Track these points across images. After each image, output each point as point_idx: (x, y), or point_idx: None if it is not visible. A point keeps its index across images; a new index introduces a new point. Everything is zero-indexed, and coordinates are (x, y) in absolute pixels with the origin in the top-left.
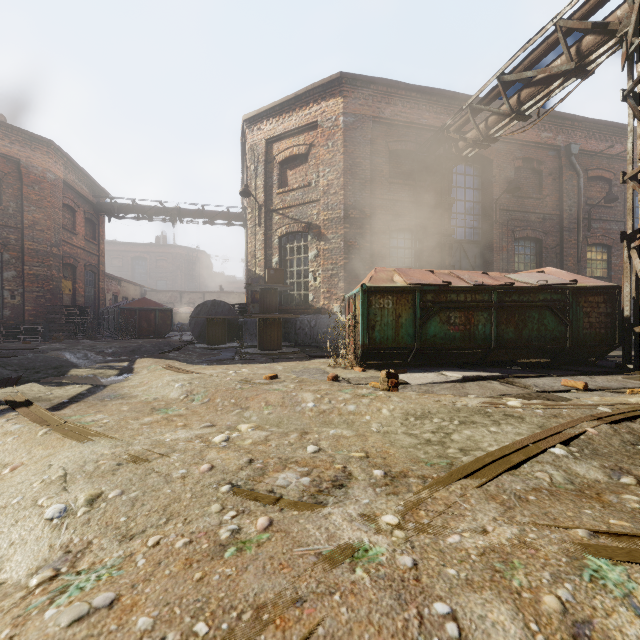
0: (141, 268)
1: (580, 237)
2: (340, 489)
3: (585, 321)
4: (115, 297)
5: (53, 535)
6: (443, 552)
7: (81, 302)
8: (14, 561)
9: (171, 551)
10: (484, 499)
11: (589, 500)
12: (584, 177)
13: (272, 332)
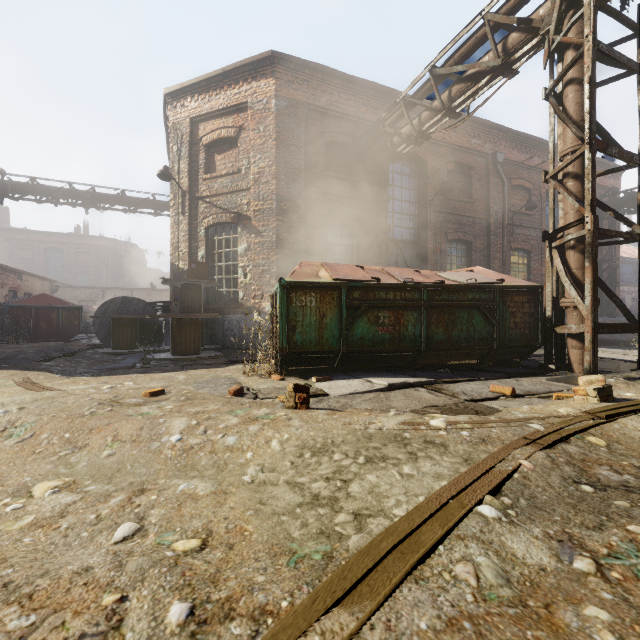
0: (57, 261)
1: (505, 241)
2: None
3: (511, 321)
4: (14, 293)
5: None
6: None
7: None
8: None
9: None
10: None
11: (536, 629)
12: (508, 185)
13: (188, 334)
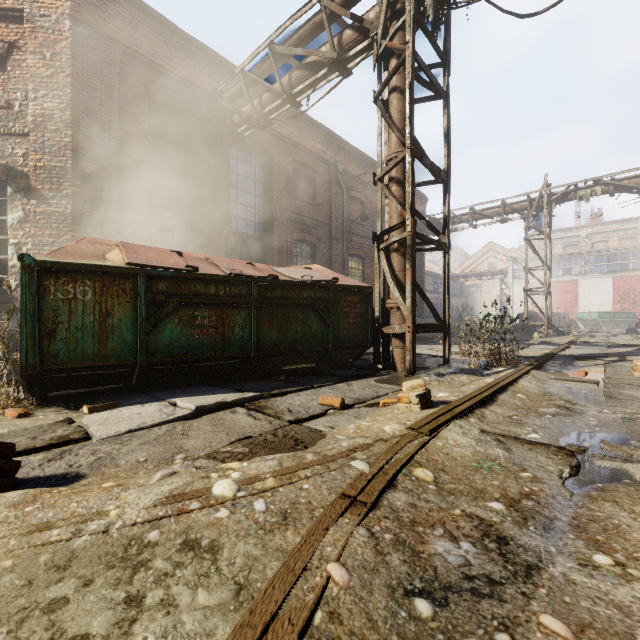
0: None
1: (344, 247)
2: None
3: (345, 322)
4: None
5: None
6: None
7: None
8: None
9: None
10: None
11: None
12: (347, 195)
13: None
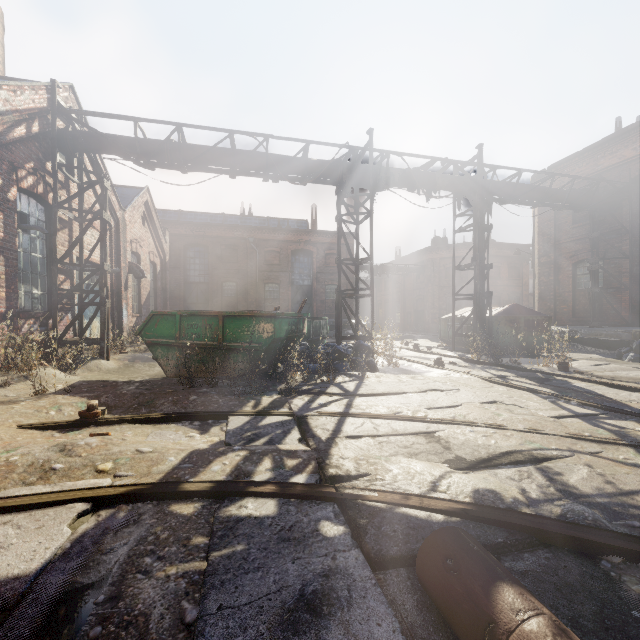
0: None
1: None
2: None
3: None
4: None
5: None
6: None
7: None
8: None
9: None
10: None
11: None
12: None
13: None
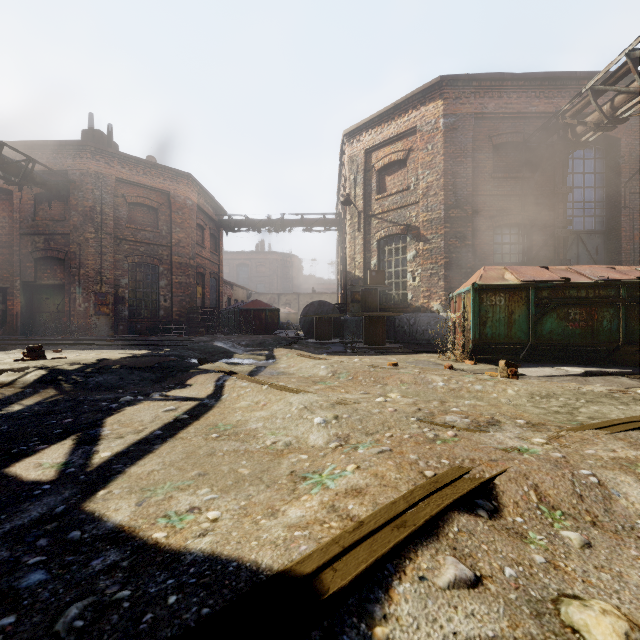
0: (244, 273)
1: None
2: (494, 426)
3: None
4: (229, 299)
5: (325, 430)
6: (583, 456)
7: (208, 304)
8: (311, 439)
9: (402, 439)
10: (613, 439)
11: None
12: None
13: (377, 329)
